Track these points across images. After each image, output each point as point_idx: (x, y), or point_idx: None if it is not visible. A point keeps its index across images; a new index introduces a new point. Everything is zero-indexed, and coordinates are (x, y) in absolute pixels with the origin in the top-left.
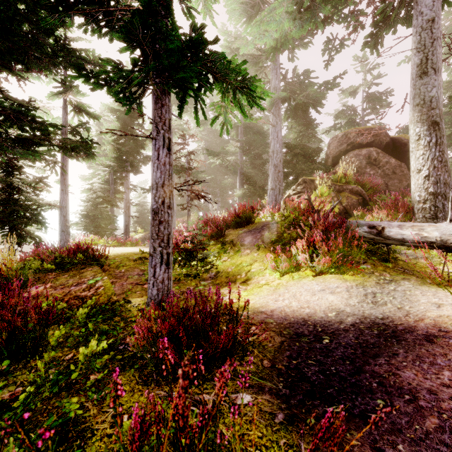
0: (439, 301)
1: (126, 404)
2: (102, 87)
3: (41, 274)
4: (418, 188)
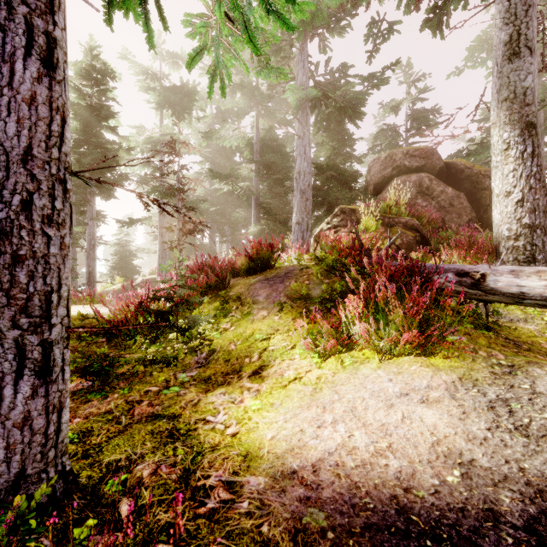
0: None
1: None
2: None
3: None
4: (507, 219)
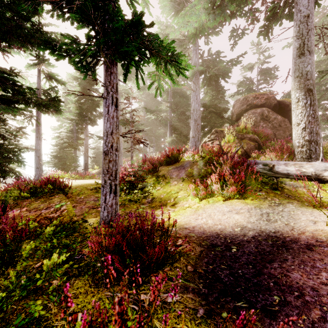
0: (315, 219)
1: (80, 304)
2: (64, 57)
3: (19, 200)
4: (298, 137)
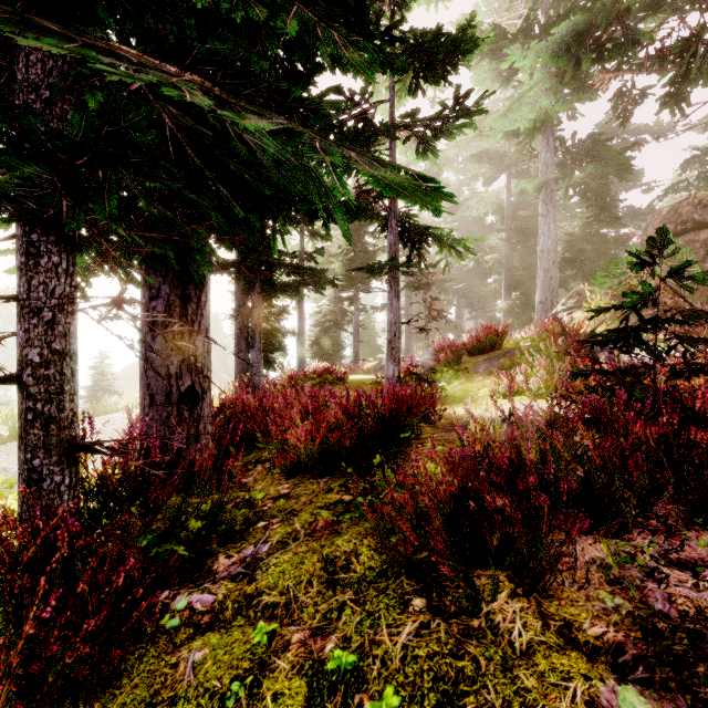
0: None
1: None
2: (360, 270)
3: None
4: None
